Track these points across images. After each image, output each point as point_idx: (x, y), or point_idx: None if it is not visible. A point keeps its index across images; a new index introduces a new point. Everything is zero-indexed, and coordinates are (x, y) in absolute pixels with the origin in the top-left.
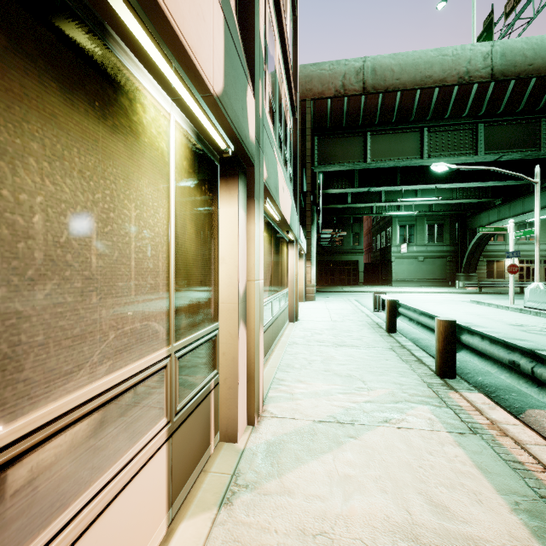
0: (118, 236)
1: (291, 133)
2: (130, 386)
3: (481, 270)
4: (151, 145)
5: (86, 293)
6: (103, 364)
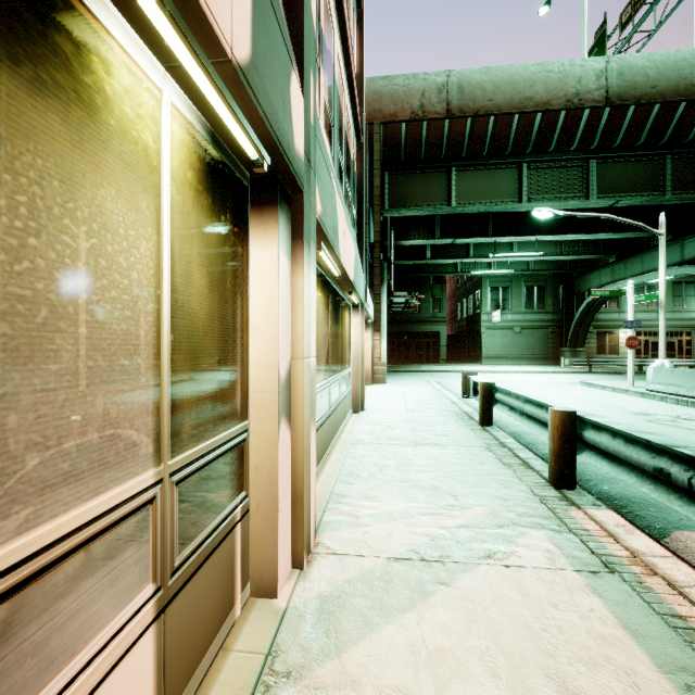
0: (47, 281)
1: (355, 163)
2: (77, 544)
3: (591, 344)
4: (122, 133)
5: None
6: (11, 516)
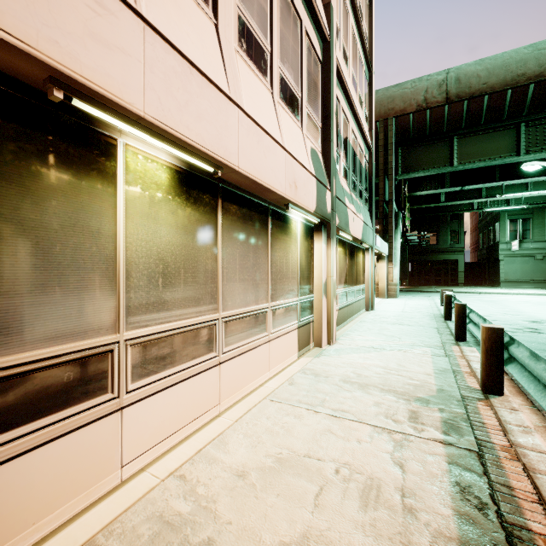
0: (288, 263)
1: (367, 166)
2: (290, 305)
3: None
4: (294, 234)
5: (283, 278)
6: (286, 296)
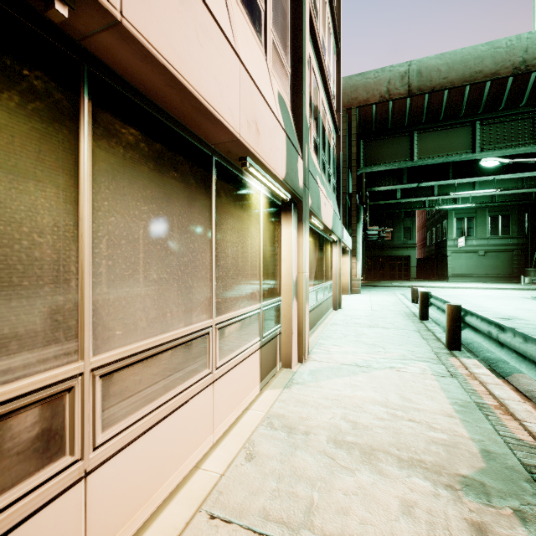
0: (245, 253)
1: (334, 149)
2: (249, 316)
3: None
4: (254, 210)
5: (238, 276)
6: (242, 304)
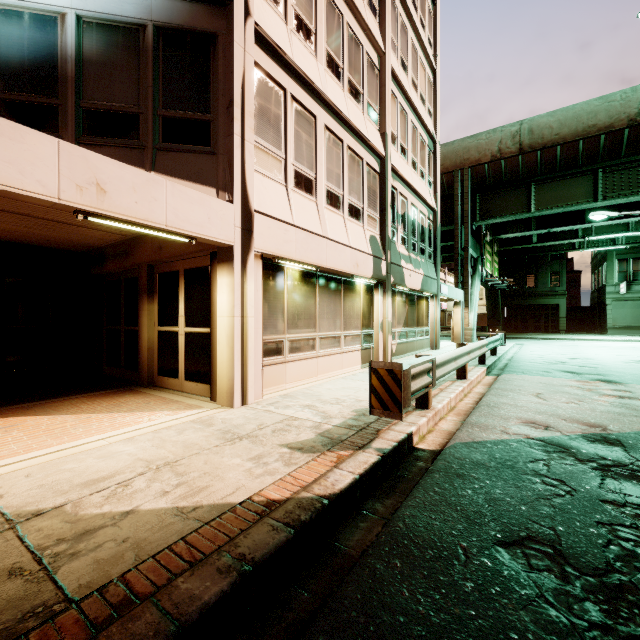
0: (354, 309)
1: (431, 225)
2: (355, 335)
3: None
4: (358, 291)
5: (351, 318)
6: (352, 329)
